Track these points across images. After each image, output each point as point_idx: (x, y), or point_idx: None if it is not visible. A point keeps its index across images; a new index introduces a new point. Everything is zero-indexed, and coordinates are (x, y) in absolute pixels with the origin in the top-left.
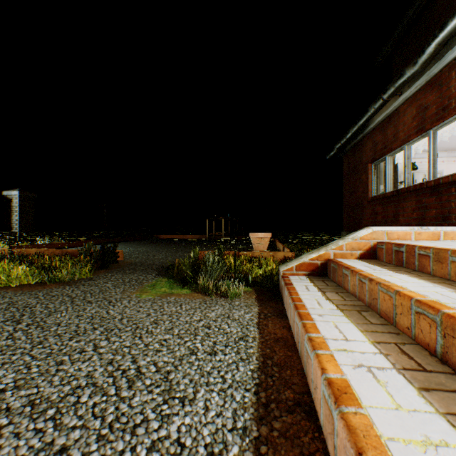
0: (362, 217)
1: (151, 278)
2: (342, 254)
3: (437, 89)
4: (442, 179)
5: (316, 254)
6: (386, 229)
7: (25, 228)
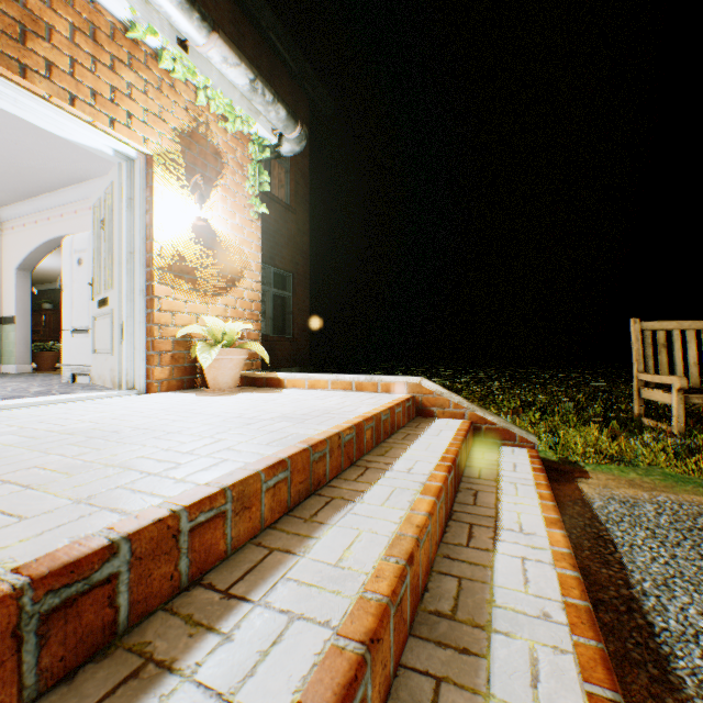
0: None
1: None
2: None
3: None
4: None
5: None
6: None
7: None
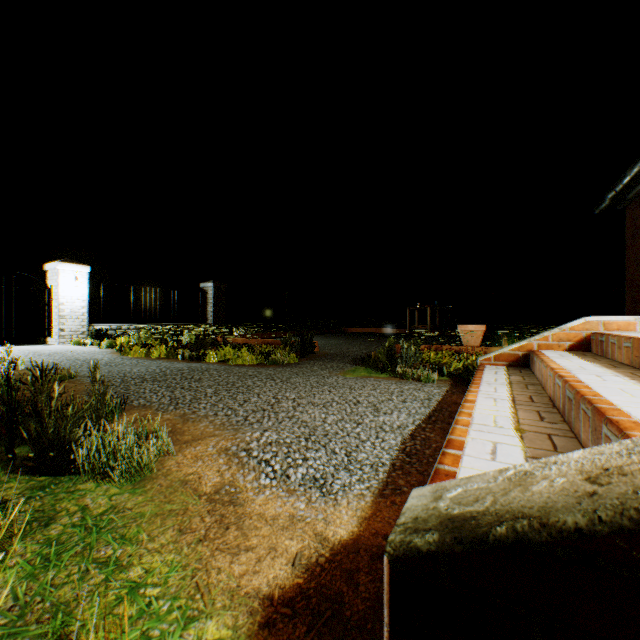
0: None
1: (349, 366)
2: (547, 345)
3: None
4: None
5: (517, 344)
6: (602, 319)
7: (217, 319)
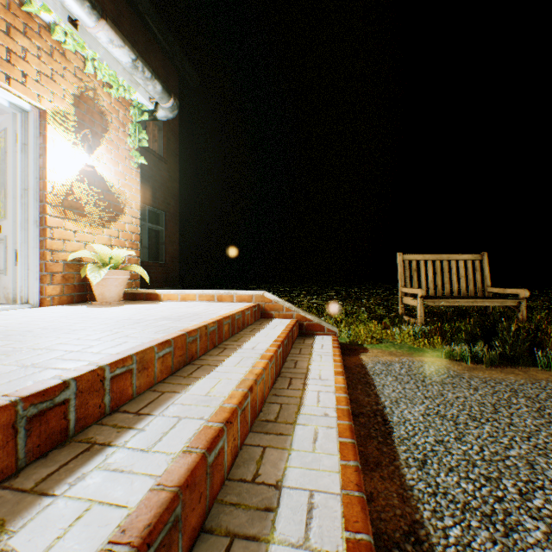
0: None
1: None
2: None
3: None
4: None
5: None
6: None
7: None
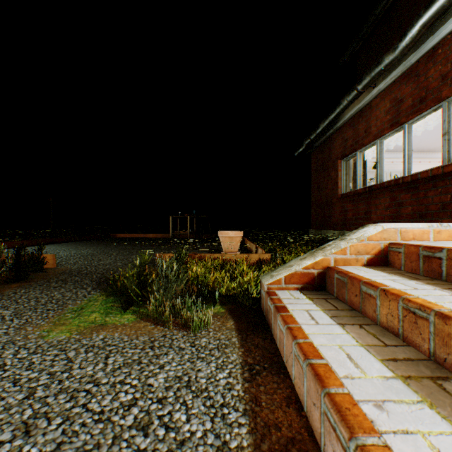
0: (331, 215)
1: (83, 295)
2: (345, 260)
3: (413, 80)
4: (421, 174)
5: (312, 260)
6: (399, 227)
7: None
